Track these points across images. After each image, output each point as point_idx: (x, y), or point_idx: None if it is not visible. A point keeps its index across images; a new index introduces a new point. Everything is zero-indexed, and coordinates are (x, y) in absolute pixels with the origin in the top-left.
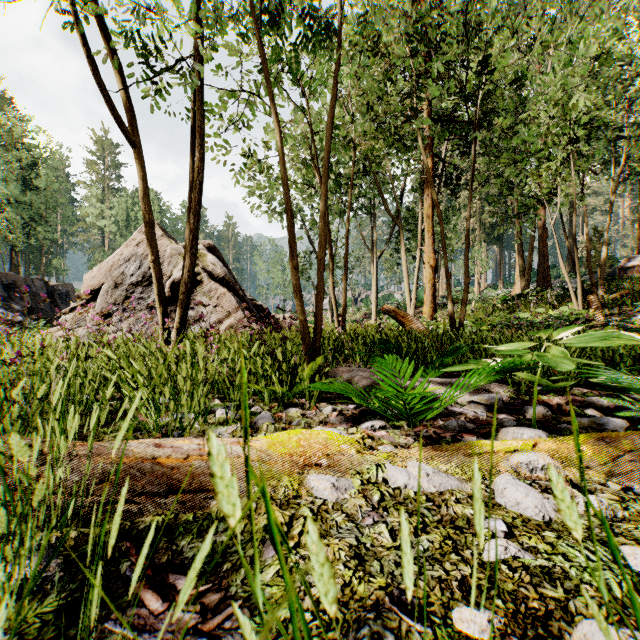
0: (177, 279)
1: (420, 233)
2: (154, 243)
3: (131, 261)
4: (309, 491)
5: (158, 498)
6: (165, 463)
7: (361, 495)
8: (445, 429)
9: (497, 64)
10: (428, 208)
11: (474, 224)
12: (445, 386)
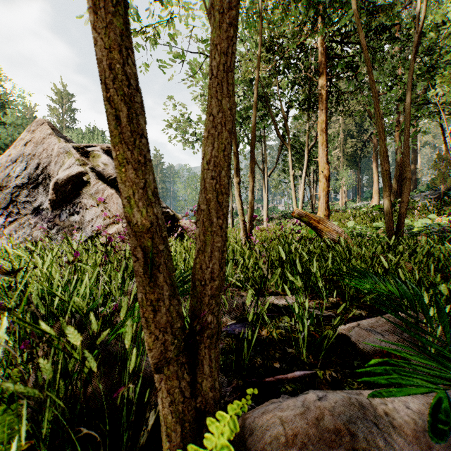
0: (61, 179)
1: (305, 154)
2: None
3: (19, 162)
4: None
5: None
6: None
7: None
8: None
9: None
10: (322, 122)
11: (339, 153)
12: None
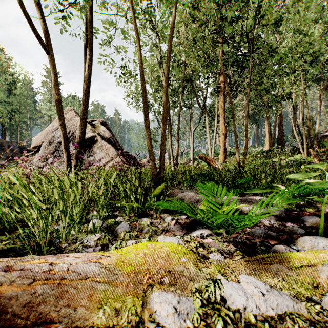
0: None
1: (216, 117)
2: (61, 113)
3: (58, 130)
4: (152, 315)
5: (1, 324)
6: (6, 291)
7: (203, 323)
8: (253, 235)
9: (267, 11)
10: (222, 102)
11: (243, 114)
12: (243, 202)
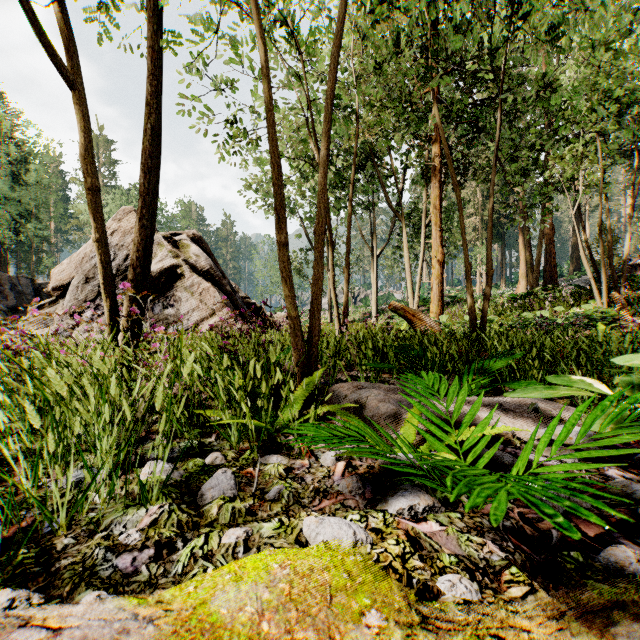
0: (154, 272)
1: (423, 228)
2: (98, 216)
3: None
4: None
5: None
6: None
7: None
8: None
9: (535, 4)
10: (435, 198)
11: (476, 222)
12: (496, 411)
